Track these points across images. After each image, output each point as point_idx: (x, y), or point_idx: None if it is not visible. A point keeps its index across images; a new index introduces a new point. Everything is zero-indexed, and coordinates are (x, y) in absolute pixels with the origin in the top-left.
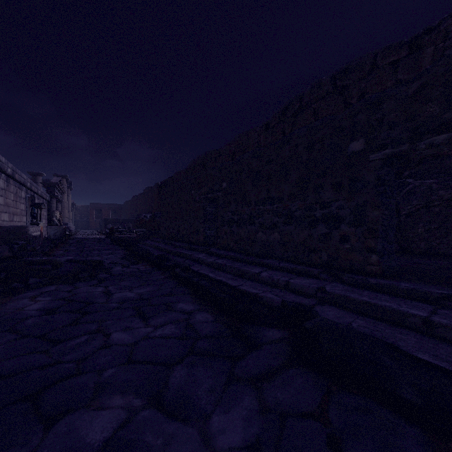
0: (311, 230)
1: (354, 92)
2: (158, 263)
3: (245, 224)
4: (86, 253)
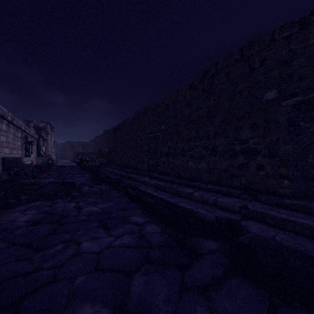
0: (232, 160)
1: (257, 59)
2: (115, 184)
3: (179, 155)
4: (63, 176)
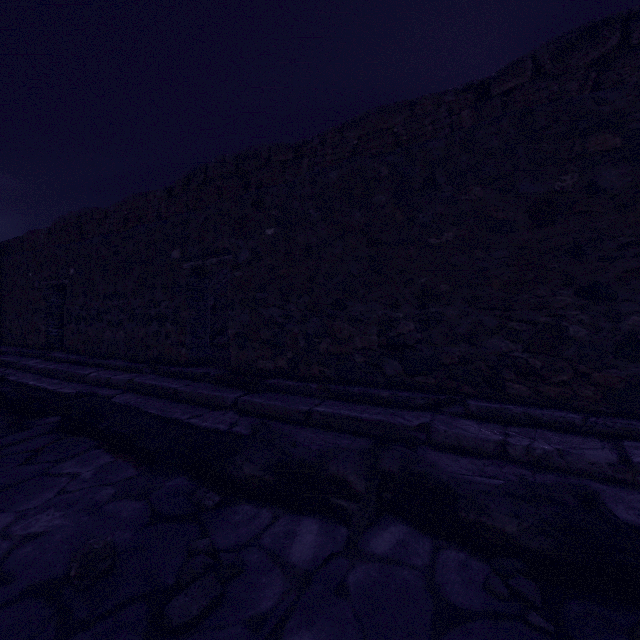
0: (147, 328)
1: (253, 180)
2: None
3: (94, 321)
4: None
